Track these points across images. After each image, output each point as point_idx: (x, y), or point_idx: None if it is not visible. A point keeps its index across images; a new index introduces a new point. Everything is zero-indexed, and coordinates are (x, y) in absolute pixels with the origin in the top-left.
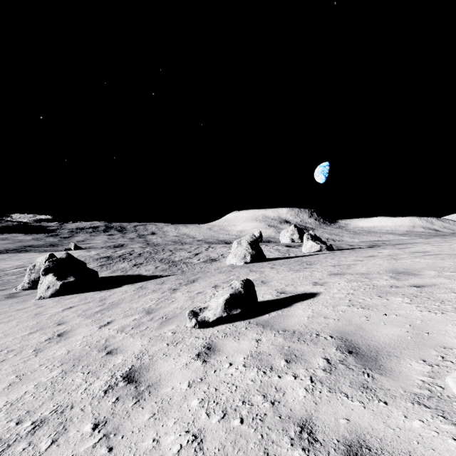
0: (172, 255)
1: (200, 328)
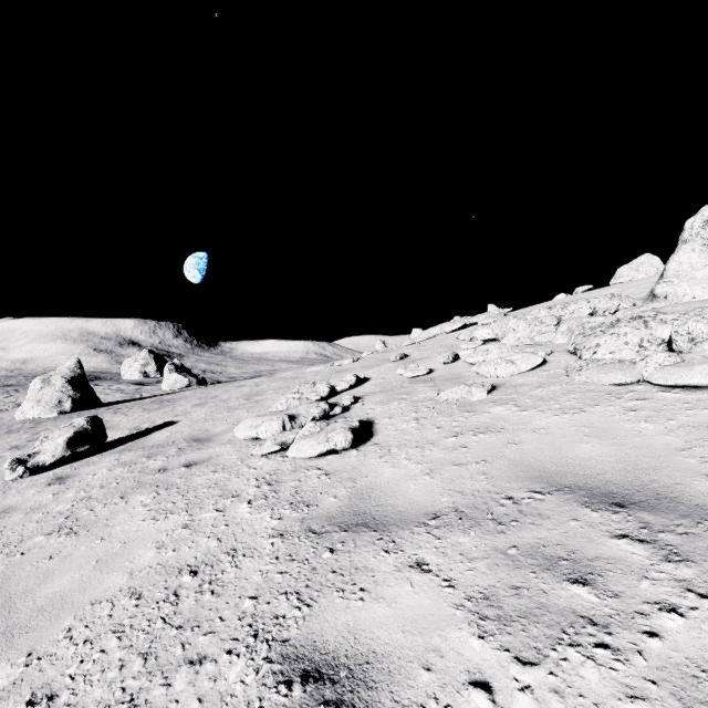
0: None
1: (32, 476)
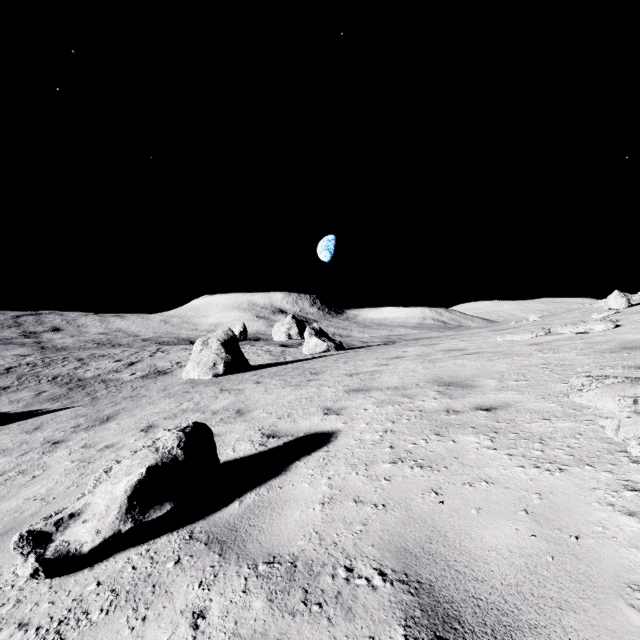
0: (82, 367)
1: (53, 577)
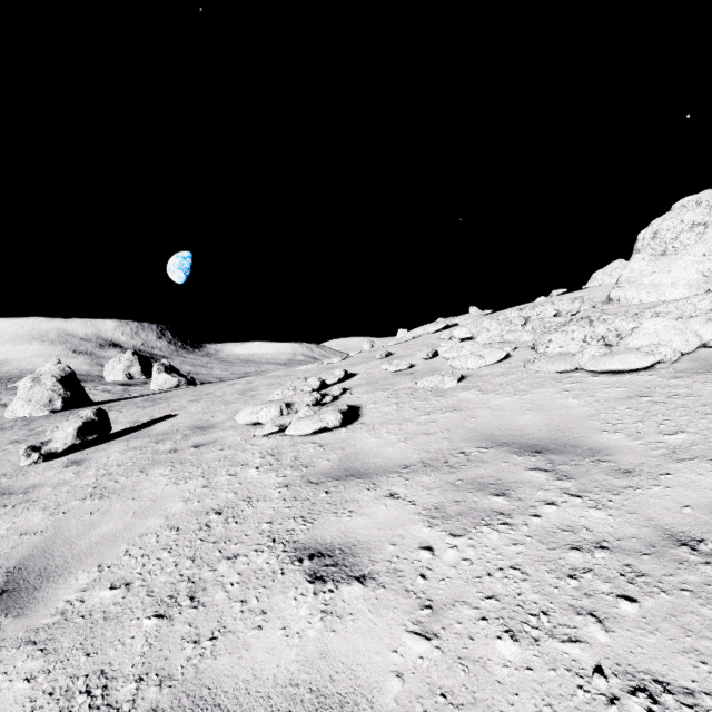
0: None
1: (45, 462)
